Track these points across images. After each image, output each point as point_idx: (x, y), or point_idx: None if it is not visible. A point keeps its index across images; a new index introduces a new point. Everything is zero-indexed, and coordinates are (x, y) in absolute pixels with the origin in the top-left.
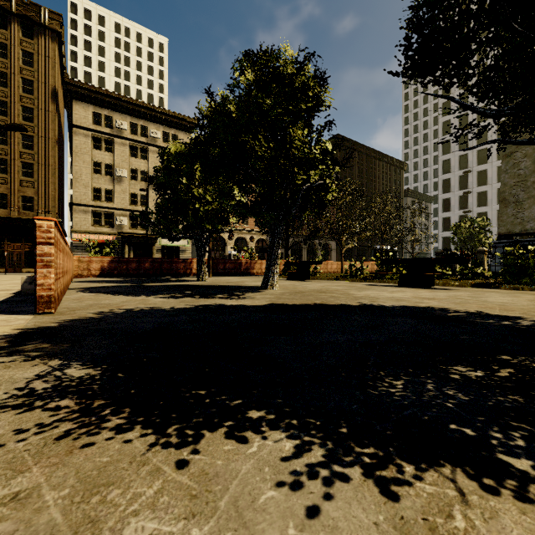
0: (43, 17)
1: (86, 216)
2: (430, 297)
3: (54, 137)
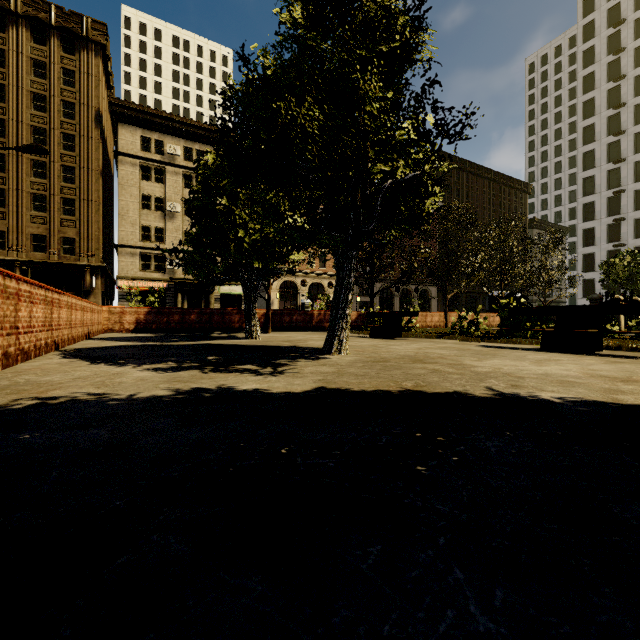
0: (85, 28)
1: (133, 260)
2: (621, 375)
3: (98, 168)
